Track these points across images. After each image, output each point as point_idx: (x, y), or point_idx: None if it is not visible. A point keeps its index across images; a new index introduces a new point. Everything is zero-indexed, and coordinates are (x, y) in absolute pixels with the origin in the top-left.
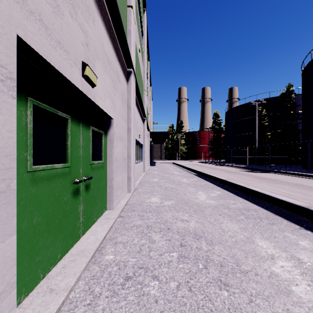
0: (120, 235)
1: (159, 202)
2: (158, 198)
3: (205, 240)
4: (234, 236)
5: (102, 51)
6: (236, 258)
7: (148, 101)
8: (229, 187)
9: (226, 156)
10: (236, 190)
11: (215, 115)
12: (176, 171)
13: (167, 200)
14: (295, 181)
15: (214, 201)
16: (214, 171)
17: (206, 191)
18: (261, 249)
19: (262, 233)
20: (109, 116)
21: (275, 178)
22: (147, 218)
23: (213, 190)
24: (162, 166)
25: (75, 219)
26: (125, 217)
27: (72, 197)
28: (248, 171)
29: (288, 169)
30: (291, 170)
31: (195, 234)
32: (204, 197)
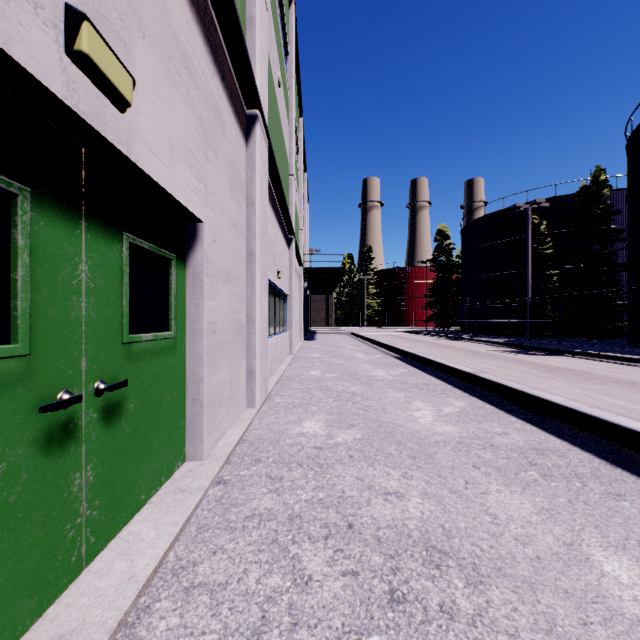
0: (208, 554)
1: (322, 435)
2: (321, 423)
3: (458, 569)
4: (531, 541)
5: (162, 21)
6: (562, 636)
7: (300, 203)
8: (482, 391)
9: (464, 320)
10: (501, 398)
11: (441, 233)
12: (359, 353)
13: (344, 429)
14: (627, 375)
15: (455, 426)
16: (443, 353)
17: (432, 401)
18: (618, 588)
19: (601, 528)
20: (189, 212)
21: (579, 368)
22: (292, 486)
23: (448, 399)
24: (329, 340)
25: (53, 521)
26: (233, 485)
27: (38, 455)
28: (514, 352)
29: (600, 347)
30: (607, 351)
31: (427, 545)
32: (428, 417)
